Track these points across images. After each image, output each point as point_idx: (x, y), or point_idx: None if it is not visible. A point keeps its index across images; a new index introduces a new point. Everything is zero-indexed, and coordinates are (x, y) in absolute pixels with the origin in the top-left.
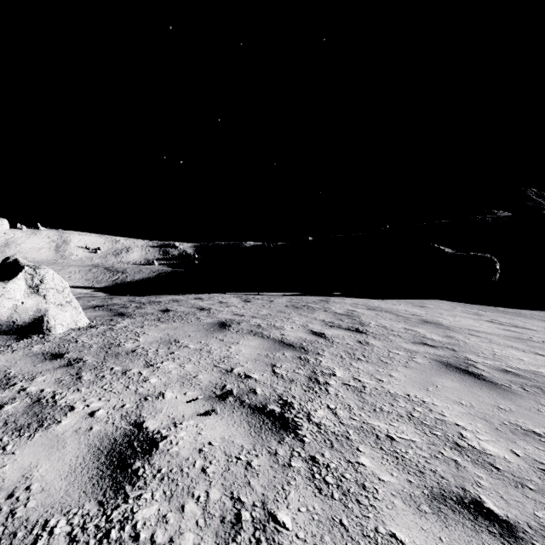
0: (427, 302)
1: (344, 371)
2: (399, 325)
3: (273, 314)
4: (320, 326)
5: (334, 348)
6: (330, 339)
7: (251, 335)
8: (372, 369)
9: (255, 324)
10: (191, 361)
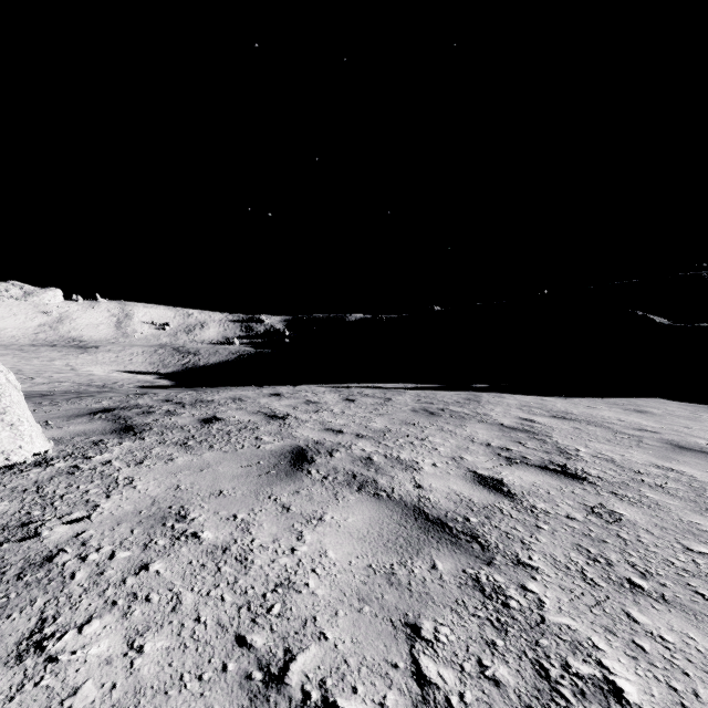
0: (642, 403)
1: (634, 665)
2: (637, 456)
3: (394, 429)
4: (488, 460)
5: (547, 536)
6: (524, 500)
7: (353, 491)
8: (706, 644)
9: (361, 456)
10: (175, 612)
